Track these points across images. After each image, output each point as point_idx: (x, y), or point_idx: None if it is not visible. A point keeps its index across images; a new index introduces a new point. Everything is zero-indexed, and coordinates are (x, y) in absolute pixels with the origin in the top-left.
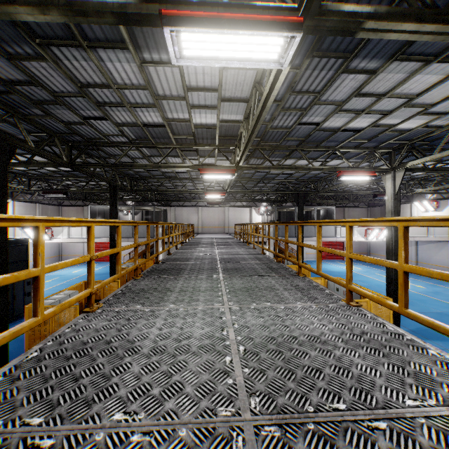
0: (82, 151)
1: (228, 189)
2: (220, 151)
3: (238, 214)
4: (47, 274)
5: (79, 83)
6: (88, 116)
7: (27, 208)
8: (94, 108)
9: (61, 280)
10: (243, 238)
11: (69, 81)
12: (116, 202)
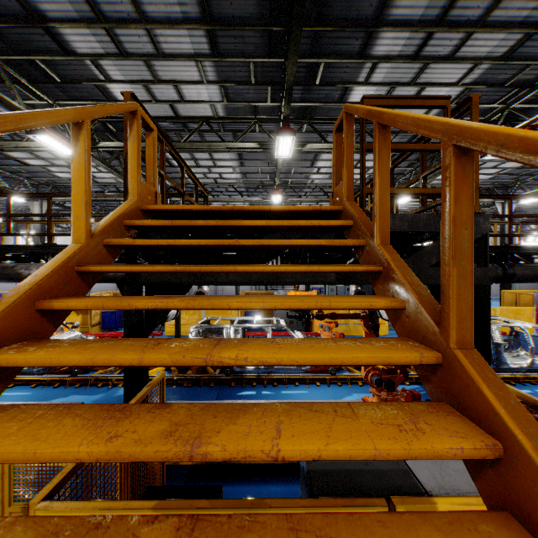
0: None
1: None
2: None
3: None
4: None
5: None
6: None
7: None
8: None
9: None
10: None
11: None
12: None
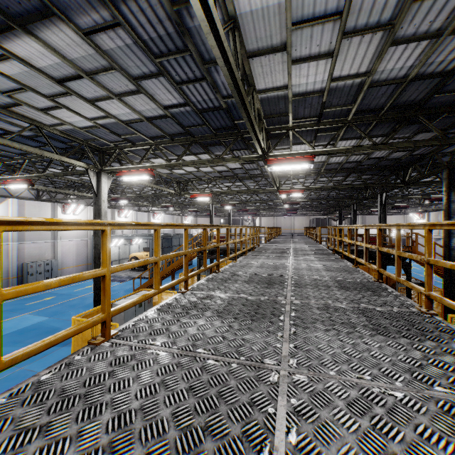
0: None
1: None
2: None
3: None
4: None
5: None
6: None
7: None
8: None
9: None
10: None
11: None
12: None
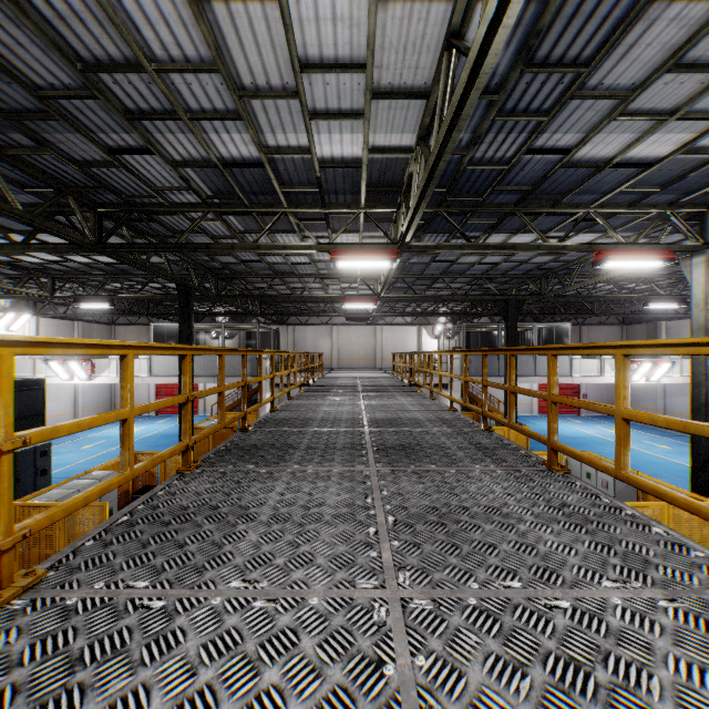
0: (120, 222)
1: (382, 291)
2: (369, 218)
3: (397, 337)
4: (88, 435)
5: (80, 63)
6: (117, 147)
7: (60, 328)
8: (124, 126)
9: (108, 445)
10: (408, 378)
11: (58, 58)
12: (189, 315)
